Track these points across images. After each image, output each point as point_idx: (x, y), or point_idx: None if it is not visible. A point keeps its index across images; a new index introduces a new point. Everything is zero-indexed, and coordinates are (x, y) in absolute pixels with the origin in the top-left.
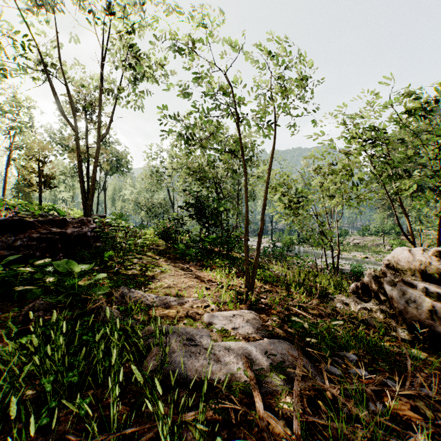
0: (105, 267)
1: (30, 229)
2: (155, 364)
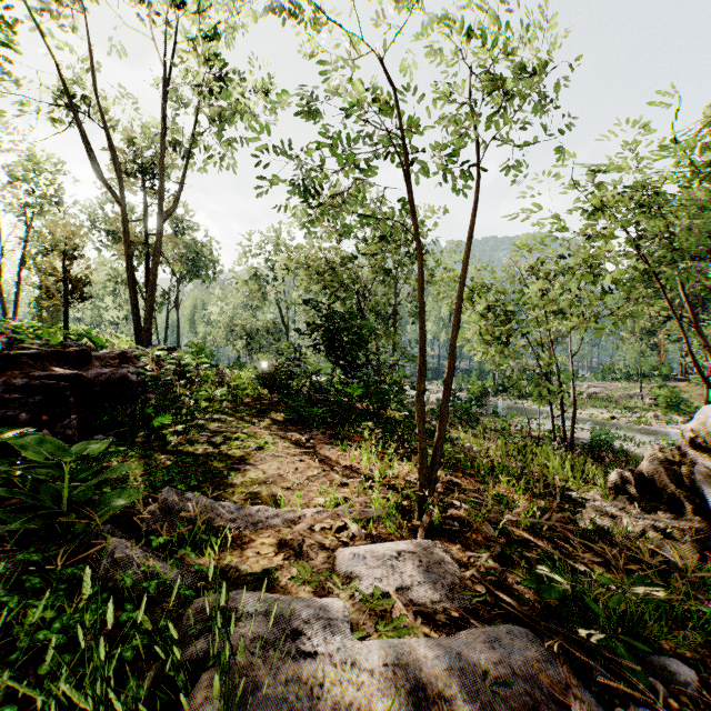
0: (158, 438)
1: (12, 369)
2: None
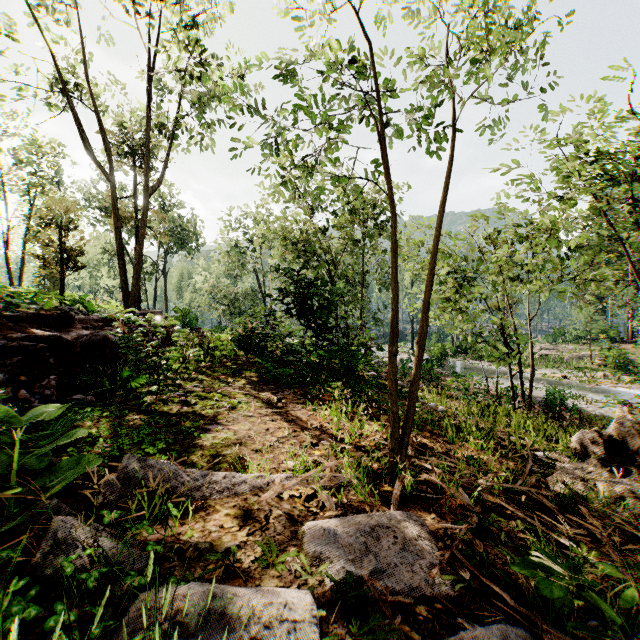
0: (136, 397)
1: None
2: None
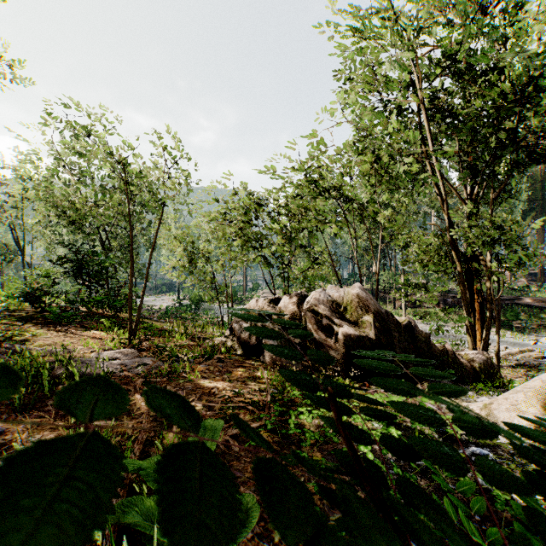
0: None
1: None
2: (61, 370)
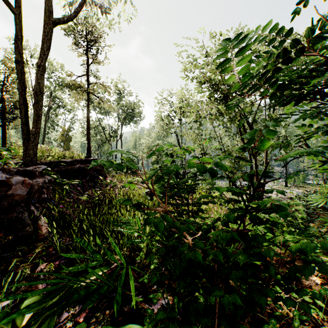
0: None
1: None
2: None
